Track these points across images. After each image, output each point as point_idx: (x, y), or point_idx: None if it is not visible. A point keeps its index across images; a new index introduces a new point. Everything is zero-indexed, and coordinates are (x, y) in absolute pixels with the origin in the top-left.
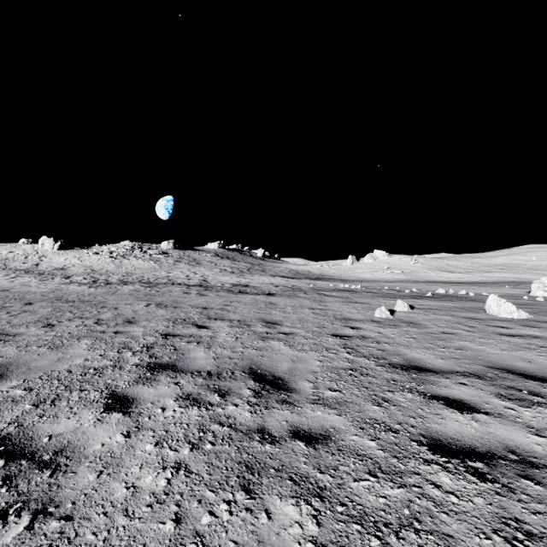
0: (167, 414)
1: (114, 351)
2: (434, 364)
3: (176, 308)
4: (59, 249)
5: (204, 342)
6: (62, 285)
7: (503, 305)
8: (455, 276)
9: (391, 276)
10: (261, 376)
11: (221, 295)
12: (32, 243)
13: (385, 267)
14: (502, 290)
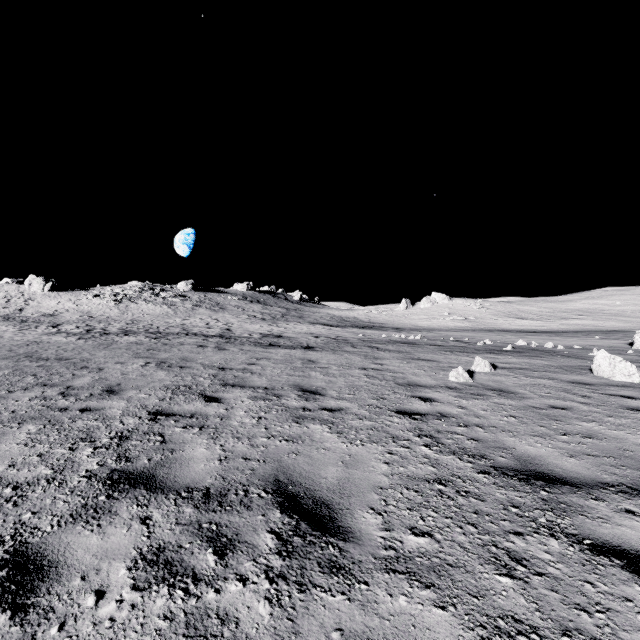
0: (103, 611)
1: (66, 447)
2: (565, 468)
3: (182, 369)
4: (50, 291)
5: (210, 426)
6: (44, 336)
7: (619, 365)
8: (528, 323)
9: (453, 323)
10: (292, 499)
11: (246, 349)
12: (18, 283)
13: (446, 313)
14: (595, 341)
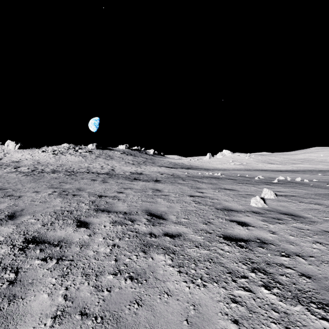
0: None
1: None
2: None
3: (74, 197)
4: (19, 149)
5: (67, 258)
6: (5, 174)
7: None
8: (275, 166)
9: (235, 166)
10: None
11: (119, 182)
12: (2, 144)
13: (230, 161)
14: (321, 176)
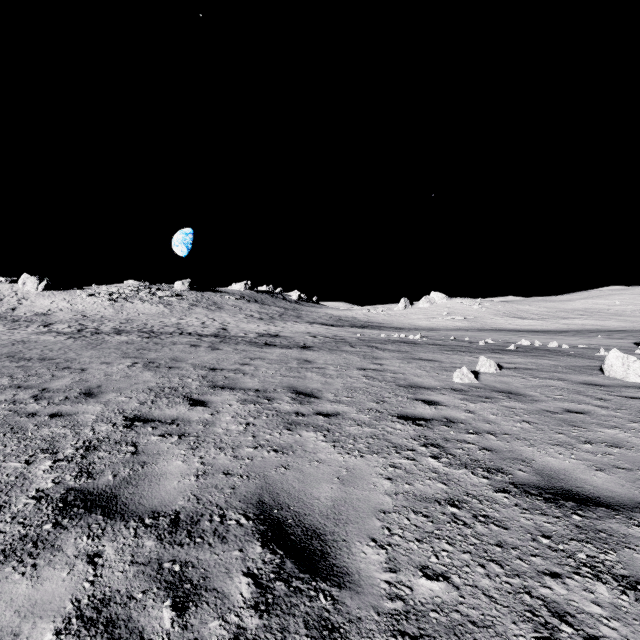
0: None
1: (21, 459)
2: (595, 484)
3: (171, 370)
4: (45, 290)
5: (191, 434)
6: (33, 336)
7: (633, 365)
8: (528, 323)
9: (452, 323)
10: (277, 527)
11: (241, 349)
12: (12, 282)
13: (445, 313)
14: (599, 341)
